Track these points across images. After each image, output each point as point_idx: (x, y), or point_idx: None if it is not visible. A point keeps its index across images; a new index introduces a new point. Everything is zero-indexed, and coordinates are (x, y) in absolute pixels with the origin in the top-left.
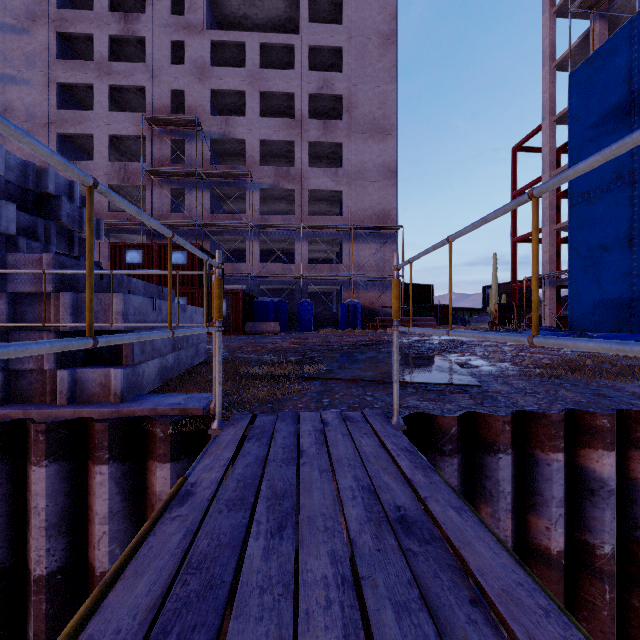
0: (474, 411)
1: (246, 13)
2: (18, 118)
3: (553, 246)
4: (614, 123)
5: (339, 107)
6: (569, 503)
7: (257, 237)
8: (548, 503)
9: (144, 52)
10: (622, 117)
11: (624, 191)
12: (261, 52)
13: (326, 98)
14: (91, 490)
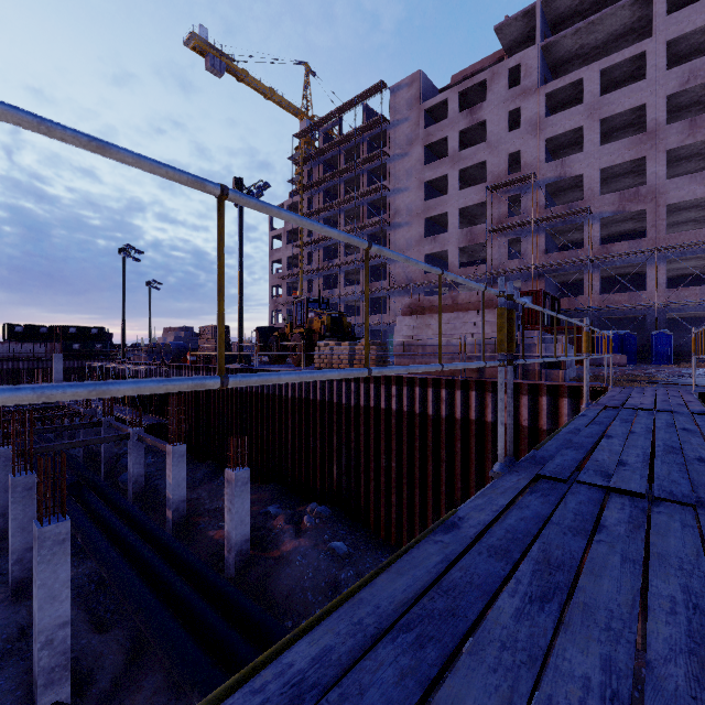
0: None
1: (582, 44)
2: (402, 215)
3: None
4: None
5: None
6: None
7: (596, 269)
8: None
9: (483, 129)
10: None
11: None
12: (601, 76)
13: (694, 88)
14: (560, 407)
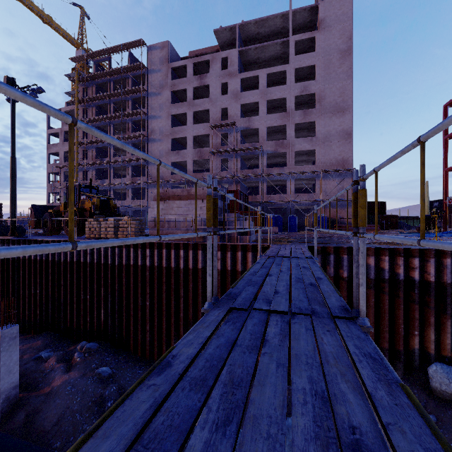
0: (326, 246)
1: (259, 56)
2: (156, 134)
3: None
4: None
5: (314, 98)
6: (350, 268)
7: (265, 180)
8: (343, 266)
9: (207, 90)
10: None
11: None
12: (267, 77)
13: (305, 95)
14: (247, 257)
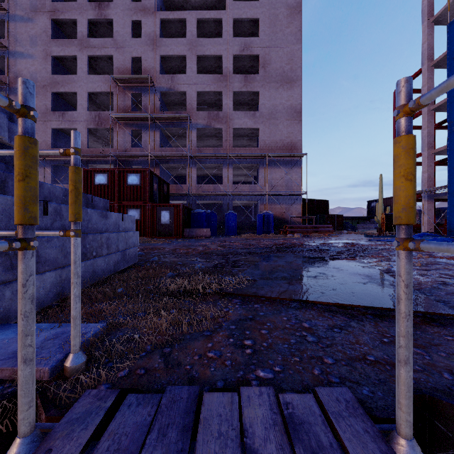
0: None
1: None
2: None
3: (431, 167)
4: None
5: (256, 65)
6: None
7: (194, 164)
8: None
9: (113, 31)
10: None
11: None
12: (198, 26)
13: (246, 58)
14: None
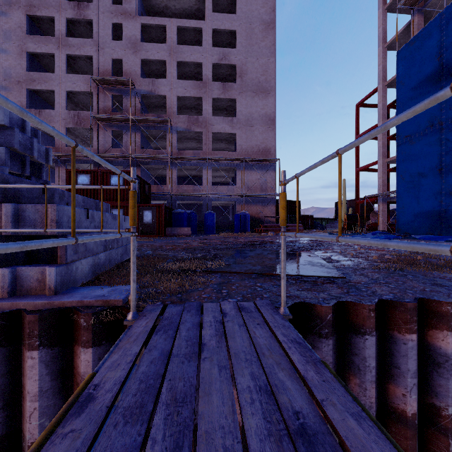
0: (345, 300)
1: (167, 4)
2: None
3: (385, 174)
4: (428, 86)
5: (234, 73)
6: (419, 373)
7: (175, 166)
8: (404, 374)
9: (92, 31)
10: (434, 82)
11: (436, 135)
12: (178, 33)
13: (225, 67)
14: (24, 372)
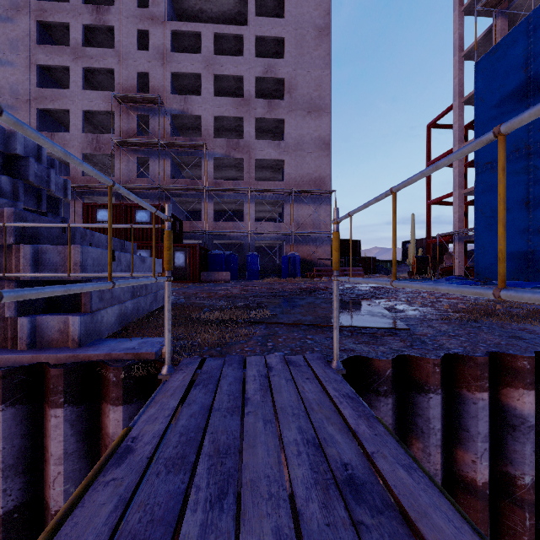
0: (406, 354)
1: (202, 7)
2: (3, 95)
3: (462, 208)
4: (513, 104)
5: (281, 89)
6: (492, 437)
7: (211, 199)
8: (474, 438)
9: (114, 39)
10: (520, 99)
11: (522, 161)
12: (215, 41)
13: (270, 81)
14: (47, 432)
